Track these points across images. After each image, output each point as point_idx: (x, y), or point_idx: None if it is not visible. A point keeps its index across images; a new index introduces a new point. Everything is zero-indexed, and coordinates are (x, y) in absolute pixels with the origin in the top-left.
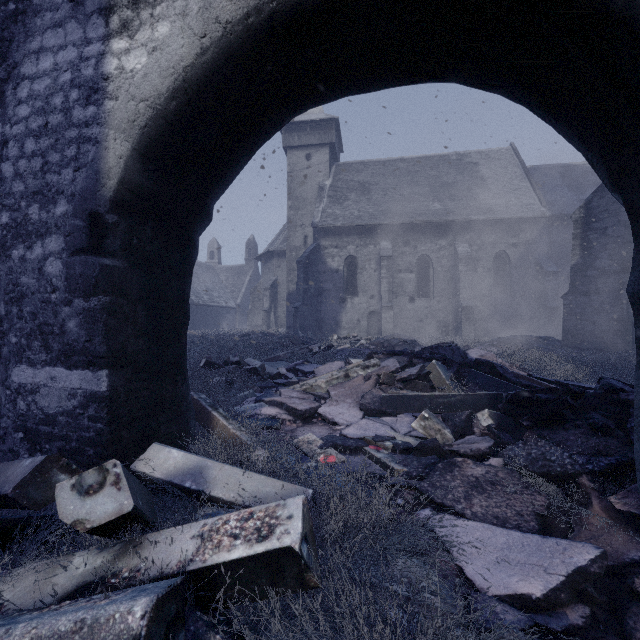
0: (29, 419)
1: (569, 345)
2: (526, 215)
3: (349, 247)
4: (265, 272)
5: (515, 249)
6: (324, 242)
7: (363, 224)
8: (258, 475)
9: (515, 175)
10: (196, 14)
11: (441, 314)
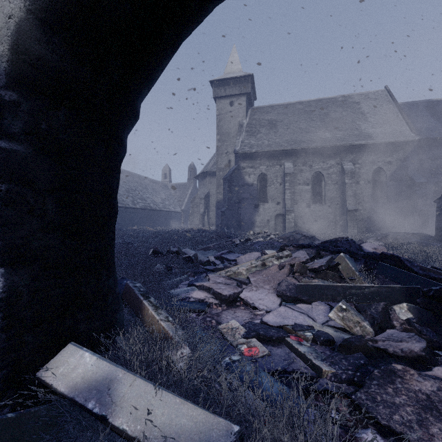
0: None
1: (441, 240)
2: (399, 139)
3: (261, 167)
4: (201, 187)
5: (390, 166)
6: (243, 164)
7: (271, 150)
8: (173, 397)
9: (389, 110)
10: None
11: (331, 216)
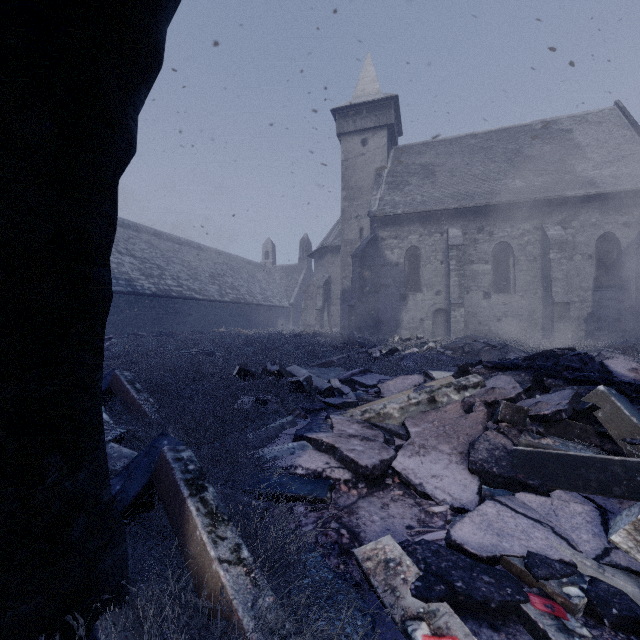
0: None
1: None
2: None
3: (411, 237)
4: (318, 269)
5: (627, 230)
6: (382, 233)
7: (427, 210)
8: None
9: (624, 139)
10: None
11: (525, 312)
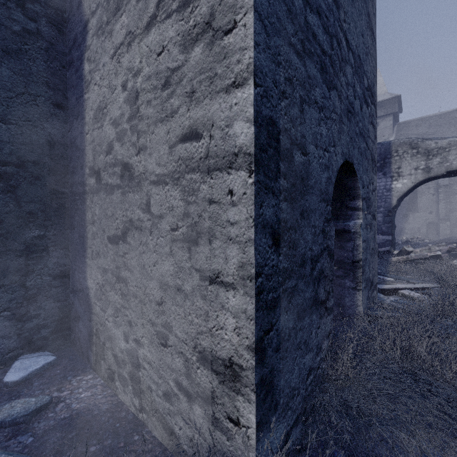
0: None
1: None
2: None
3: None
4: None
5: None
6: None
7: None
8: None
9: None
10: (413, 179)
11: None
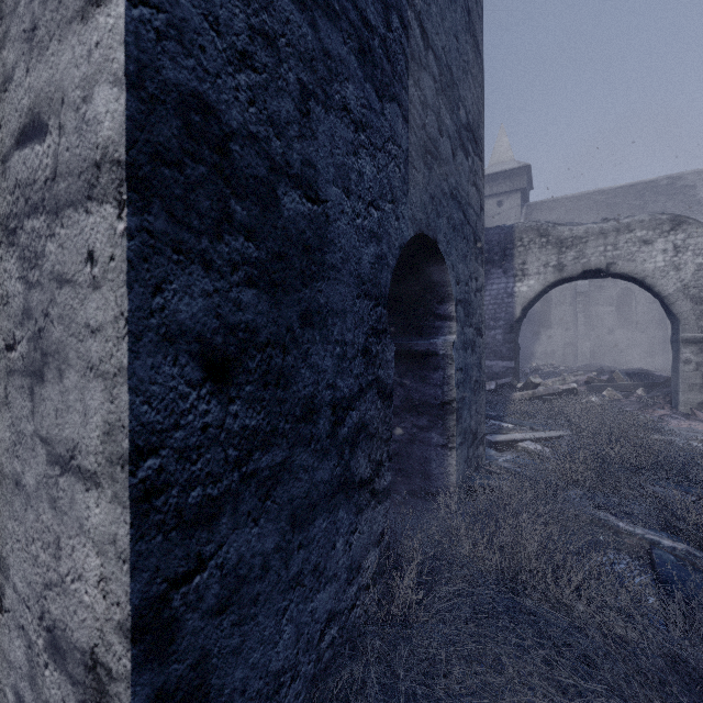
0: (489, 374)
1: None
2: None
3: None
4: None
5: None
6: None
7: None
8: None
9: None
10: (542, 280)
11: (645, 345)
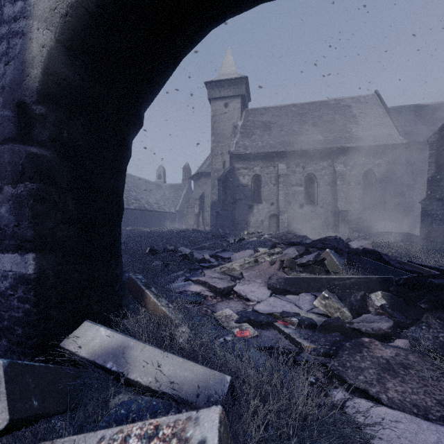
0: None
1: (426, 239)
2: (388, 142)
3: (255, 168)
4: (196, 187)
5: (379, 168)
6: (237, 165)
7: (265, 151)
8: (177, 357)
9: (379, 113)
10: None
11: (323, 216)
